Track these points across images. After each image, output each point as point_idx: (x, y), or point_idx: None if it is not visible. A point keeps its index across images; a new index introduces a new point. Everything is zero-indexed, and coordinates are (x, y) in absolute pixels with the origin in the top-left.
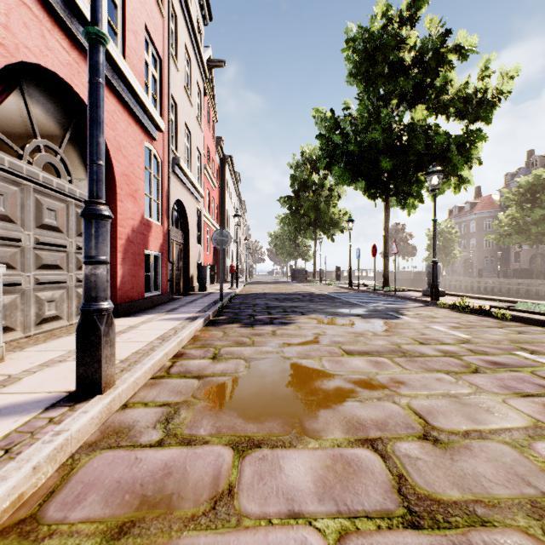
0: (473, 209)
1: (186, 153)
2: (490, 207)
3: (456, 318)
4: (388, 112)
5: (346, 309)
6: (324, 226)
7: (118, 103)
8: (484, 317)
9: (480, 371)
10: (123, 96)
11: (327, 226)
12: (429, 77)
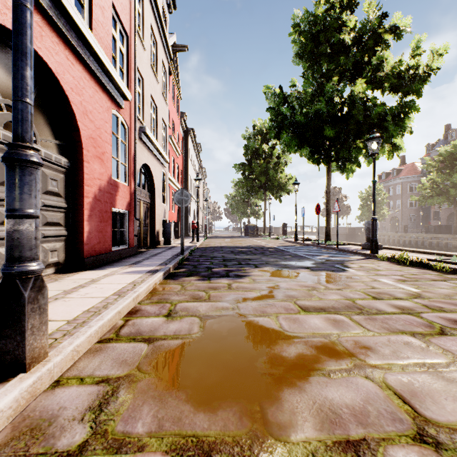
0: (398, 175)
1: (152, 123)
2: (413, 173)
3: (398, 271)
4: (331, 86)
5: (295, 262)
6: (272, 188)
7: (85, 70)
8: (424, 269)
9: (447, 333)
10: (89, 64)
11: (275, 188)
12: (367, 56)
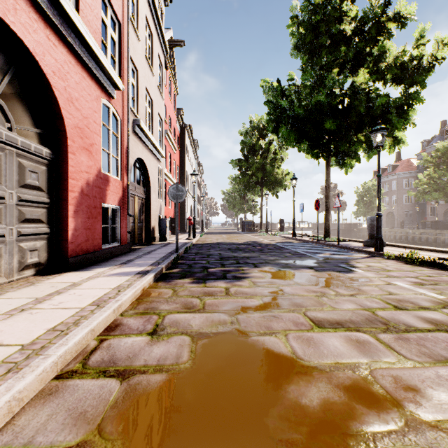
0: (394, 171)
1: (147, 117)
2: (409, 169)
3: (411, 272)
4: (332, 77)
5: (296, 260)
6: (269, 184)
7: (70, 54)
8: (438, 270)
9: None
10: (75, 47)
11: (272, 184)
12: (369, 46)
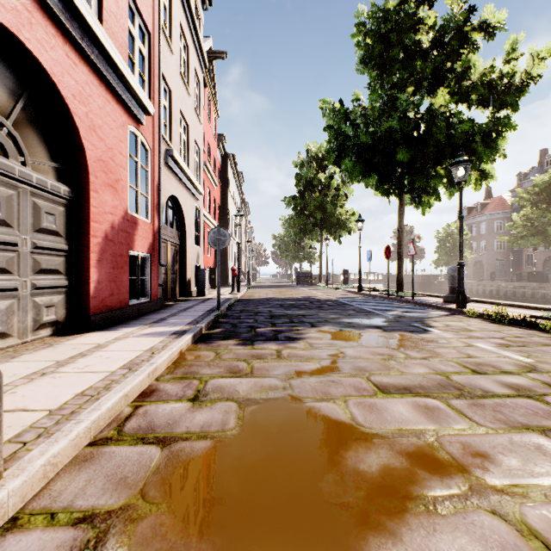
0: (483, 211)
1: (182, 146)
2: (501, 208)
3: (496, 332)
4: (406, 98)
5: (361, 319)
6: (330, 227)
7: (92, 73)
8: (529, 330)
9: None
10: (98, 65)
11: (333, 227)
12: (450, 61)
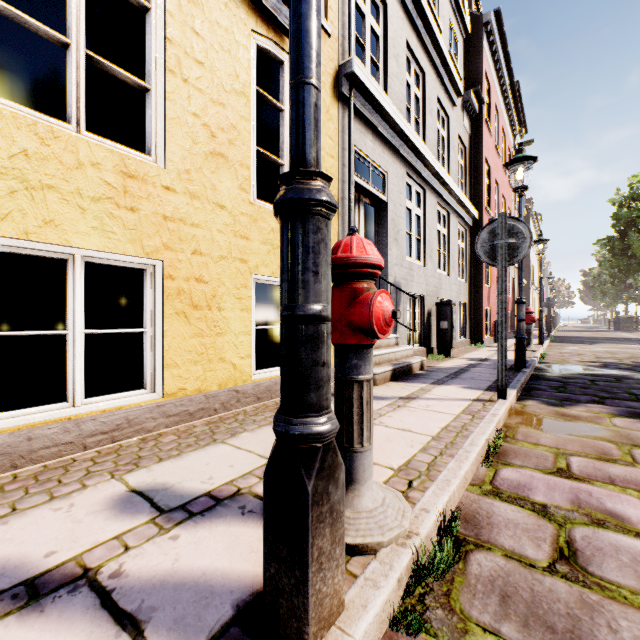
0: None
1: None
2: None
3: None
4: None
5: None
6: None
7: None
8: None
9: None
10: None
11: None
12: None
